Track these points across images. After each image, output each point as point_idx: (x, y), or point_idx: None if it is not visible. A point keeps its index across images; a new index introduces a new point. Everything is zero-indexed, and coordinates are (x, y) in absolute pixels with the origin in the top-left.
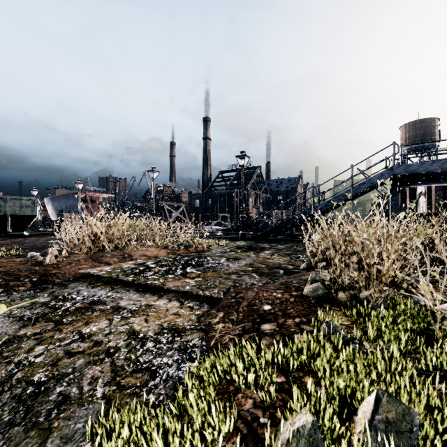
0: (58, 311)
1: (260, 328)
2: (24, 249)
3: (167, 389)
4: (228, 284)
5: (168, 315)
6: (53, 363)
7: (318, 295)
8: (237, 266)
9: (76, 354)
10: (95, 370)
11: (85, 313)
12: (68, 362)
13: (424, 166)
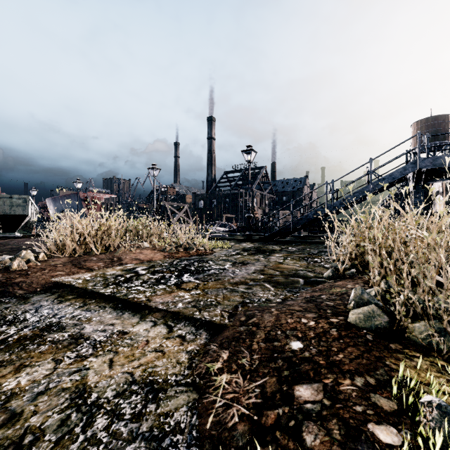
0: None
1: (293, 395)
2: (2, 252)
3: None
4: (235, 300)
5: (147, 352)
6: None
7: (376, 326)
8: (245, 273)
9: None
10: None
11: (26, 348)
12: None
13: None
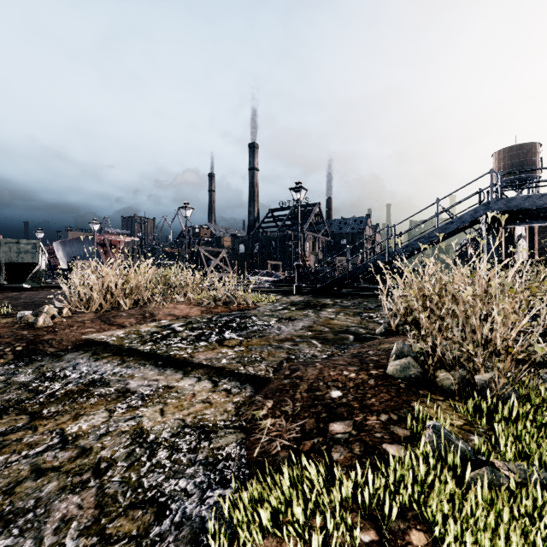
0: (39, 397)
1: (327, 430)
2: (17, 307)
3: (181, 543)
4: (280, 356)
5: (195, 403)
6: (8, 489)
7: (410, 375)
8: (292, 329)
9: (48, 472)
10: (70, 503)
11: (77, 401)
12: (32, 488)
13: (530, 200)
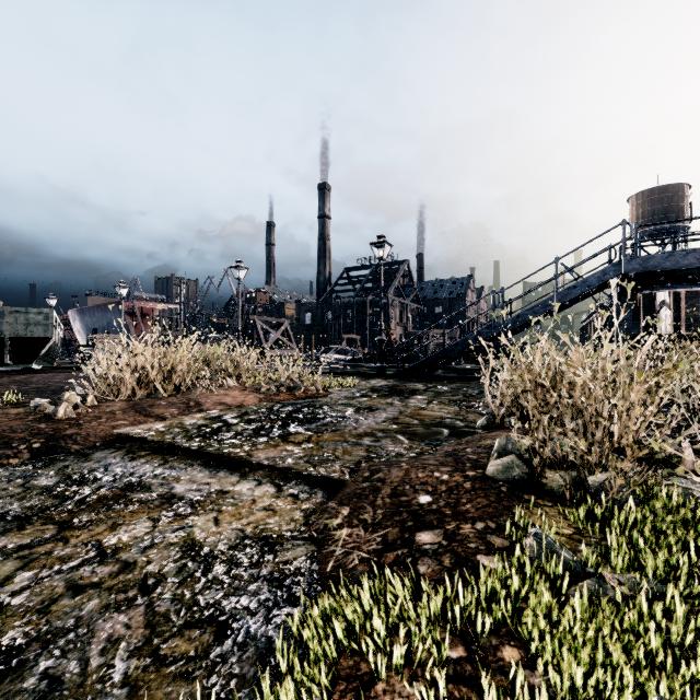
0: (67, 504)
1: (413, 540)
2: (28, 393)
3: (245, 664)
4: (358, 455)
5: (255, 511)
6: (42, 608)
7: (513, 477)
8: (373, 422)
9: (86, 589)
10: (116, 623)
11: (113, 508)
12: (70, 606)
13: (672, 259)
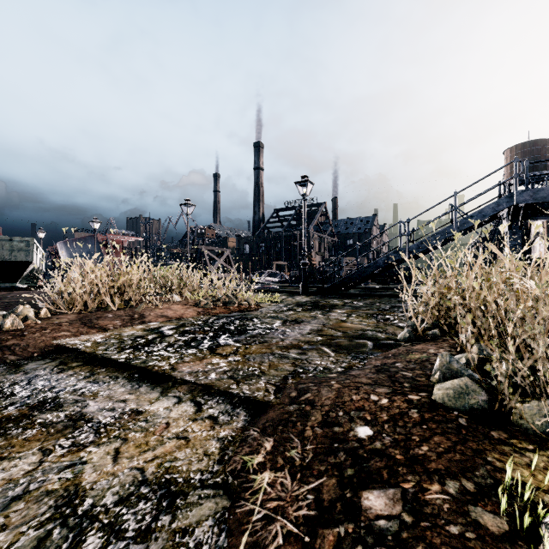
0: None
1: (359, 506)
2: None
3: None
4: (284, 369)
5: (165, 439)
6: None
7: (471, 406)
8: (299, 334)
9: None
10: None
11: (8, 433)
12: None
13: None
